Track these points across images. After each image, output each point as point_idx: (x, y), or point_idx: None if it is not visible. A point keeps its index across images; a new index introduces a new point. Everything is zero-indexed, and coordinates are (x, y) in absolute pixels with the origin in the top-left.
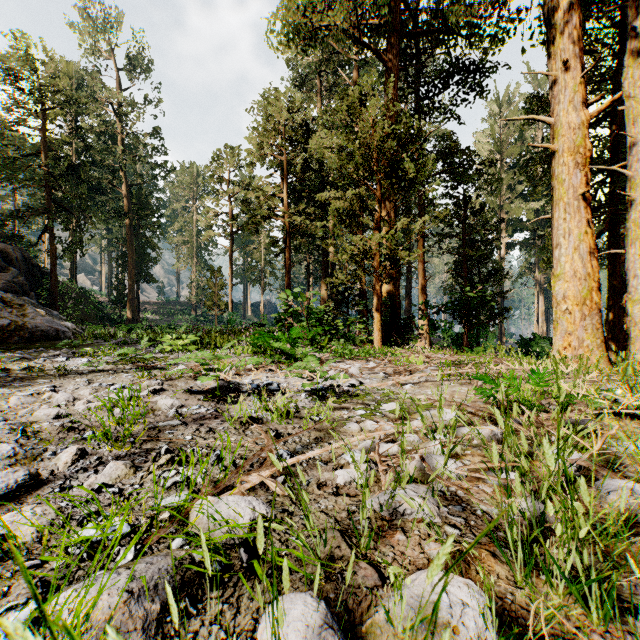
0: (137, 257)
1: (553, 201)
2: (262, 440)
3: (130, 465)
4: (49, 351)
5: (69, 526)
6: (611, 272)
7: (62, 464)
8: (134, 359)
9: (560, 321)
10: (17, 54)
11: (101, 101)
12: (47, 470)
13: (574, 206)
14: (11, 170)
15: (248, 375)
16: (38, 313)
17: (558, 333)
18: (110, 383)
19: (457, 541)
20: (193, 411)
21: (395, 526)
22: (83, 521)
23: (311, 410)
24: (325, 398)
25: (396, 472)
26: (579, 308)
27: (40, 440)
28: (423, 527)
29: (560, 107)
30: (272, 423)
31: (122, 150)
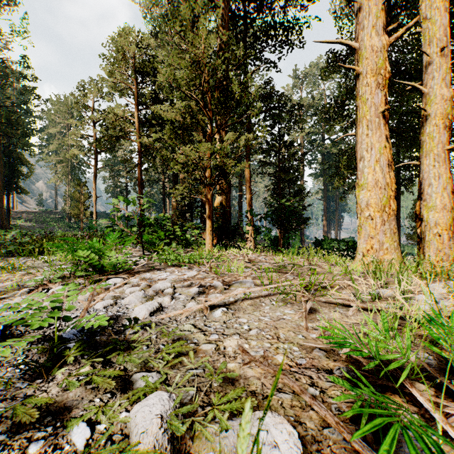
0: (8, 171)
1: (357, 119)
2: None
3: None
4: None
5: None
6: None
7: None
8: None
9: (364, 226)
10: None
11: None
12: None
13: (375, 123)
14: None
15: None
16: None
17: (362, 237)
18: None
19: None
20: None
21: None
22: None
23: None
24: (60, 363)
25: None
26: (380, 214)
27: None
28: None
29: (364, 33)
30: None
31: None
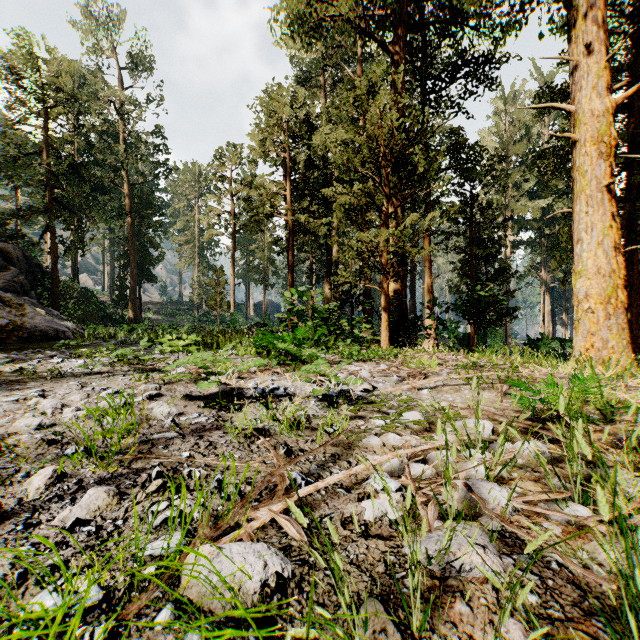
0: (139, 257)
1: (574, 194)
2: (270, 458)
3: (114, 492)
4: (46, 352)
5: (15, 598)
6: (628, 270)
7: (33, 490)
8: (133, 360)
9: (582, 321)
10: (18, 51)
11: (103, 99)
12: (15, 498)
13: (597, 199)
14: (11, 168)
15: (252, 378)
16: (37, 313)
17: (579, 333)
18: (104, 387)
19: (539, 615)
20: (192, 420)
21: (451, 588)
22: (44, 578)
23: (323, 420)
24: (337, 405)
25: (439, 507)
26: (603, 307)
27: (13, 458)
28: (489, 591)
29: (582, 94)
30: (281, 435)
31: (124, 149)
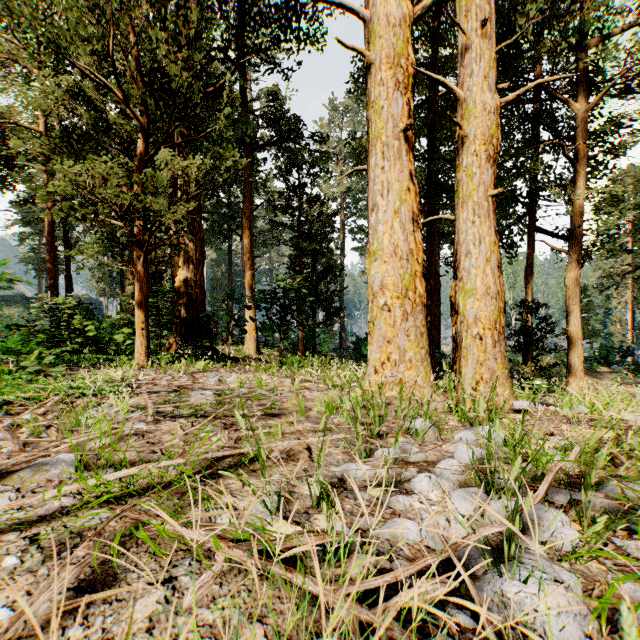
0: None
1: (369, 141)
2: None
3: None
4: None
5: None
6: (429, 269)
7: None
8: None
9: (377, 322)
10: None
11: None
12: None
13: (394, 148)
14: None
15: None
16: None
17: (375, 340)
18: None
19: None
20: None
21: None
22: None
23: None
24: None
25: None
26: (400, 302)
27: None
28: None
29: None
30: None
31: None
